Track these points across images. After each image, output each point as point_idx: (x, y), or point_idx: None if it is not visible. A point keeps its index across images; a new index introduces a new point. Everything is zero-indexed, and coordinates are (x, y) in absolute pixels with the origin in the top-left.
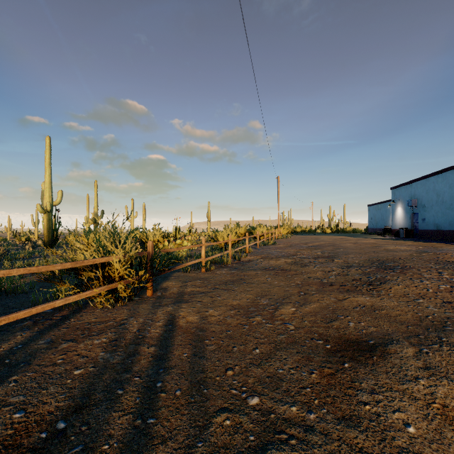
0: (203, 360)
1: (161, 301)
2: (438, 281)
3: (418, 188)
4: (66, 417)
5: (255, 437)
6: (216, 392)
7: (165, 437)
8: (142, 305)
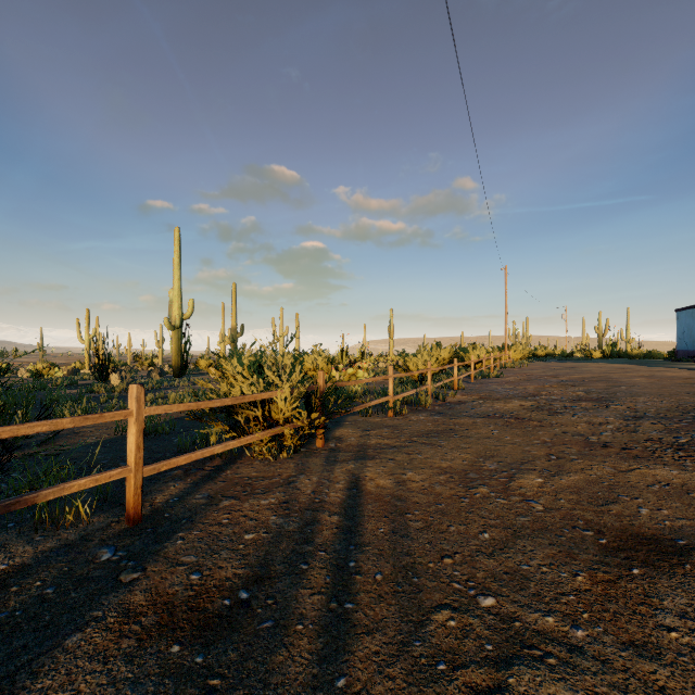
0: (408, 540)
1: (337, 456)
2: None
3: None
4: (247, 586)
5: (494, 646)
6: (431, 583)
7: (370, 627)
8: (312, 459)
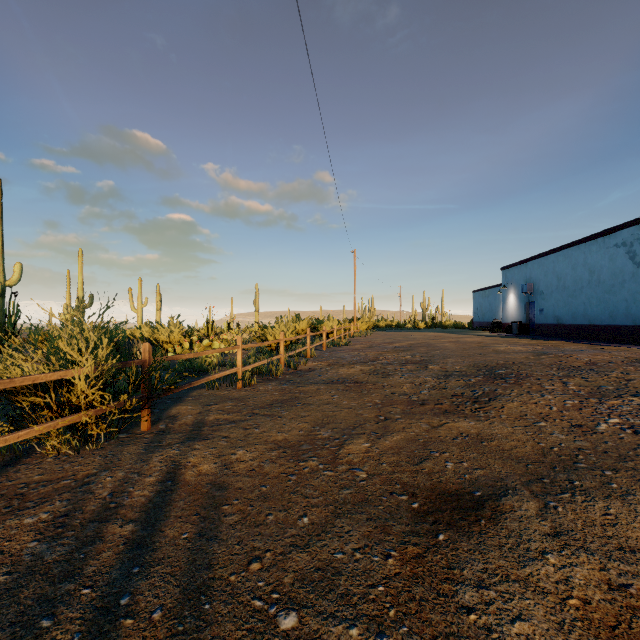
0: (214, 544)
1: (162, 439)
2: (564, 395)
3: (535, 269)
4: None
5: None
6: (226, 608)
7: None
8: (128, 447)
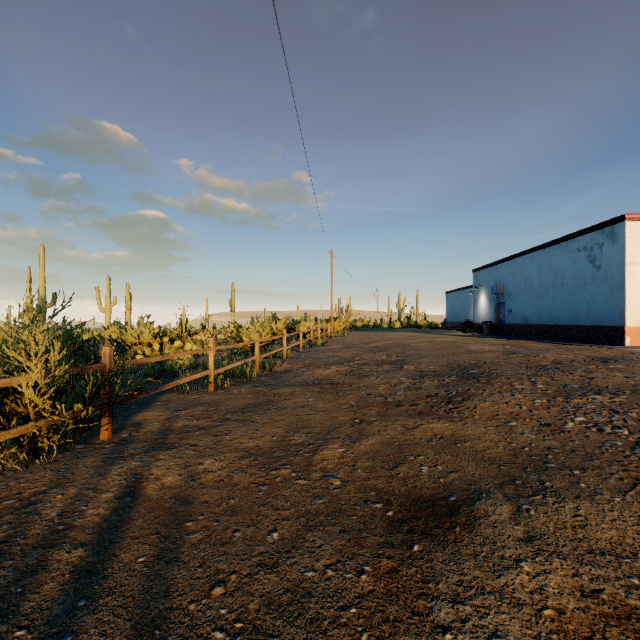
0: (174, 568)
1: (124, 449)
2: (533, 394)
3: (504, 271)
4: None
5: None
6: None
7: None
8: (85, 459)
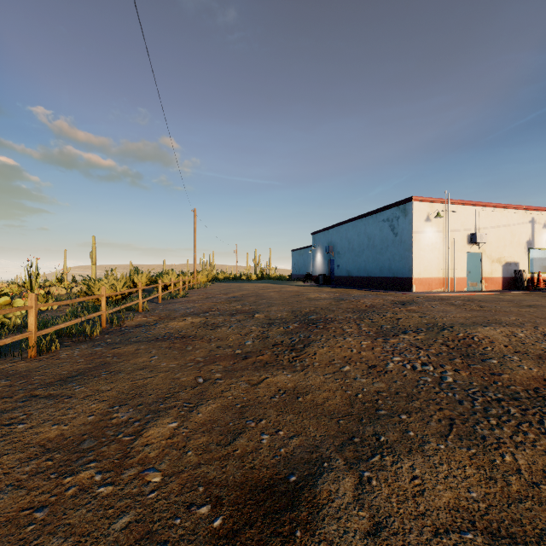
0: None
1: None
2: (360, 337)
3: (334, 235)
4: None
5: None
6: None
7: None
8: None
